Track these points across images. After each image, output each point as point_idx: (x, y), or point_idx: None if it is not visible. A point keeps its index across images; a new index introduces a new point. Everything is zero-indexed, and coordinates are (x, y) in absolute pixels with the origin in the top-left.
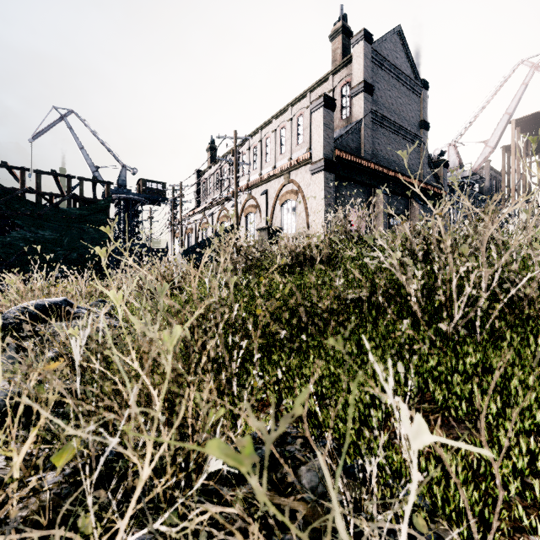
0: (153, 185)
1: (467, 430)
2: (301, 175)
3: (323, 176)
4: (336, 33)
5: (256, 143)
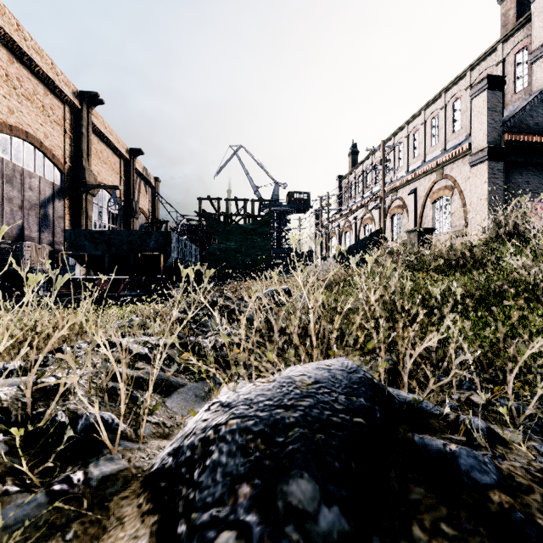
0: (300, 195)
1: None
2: (457, 169)
3: (486, 167)
4: None
5: (401, 140)
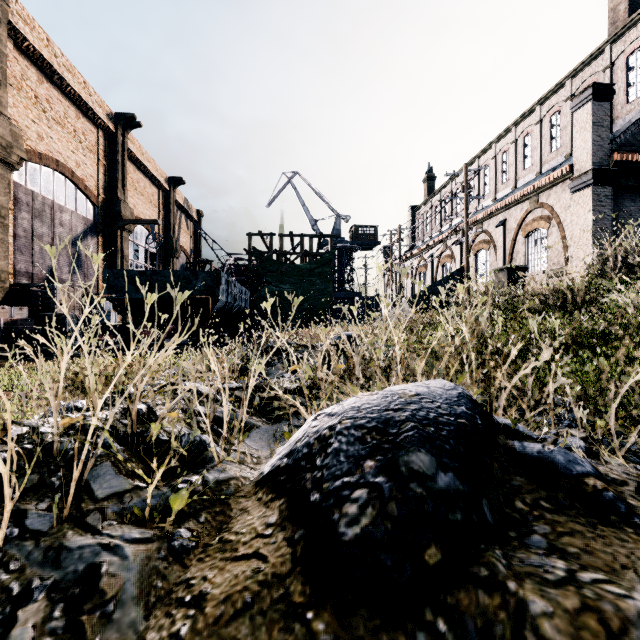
0: (366, 230)
1: None
2: (556, 196)
3: (591, 193)
4: None
5: (487, 162)
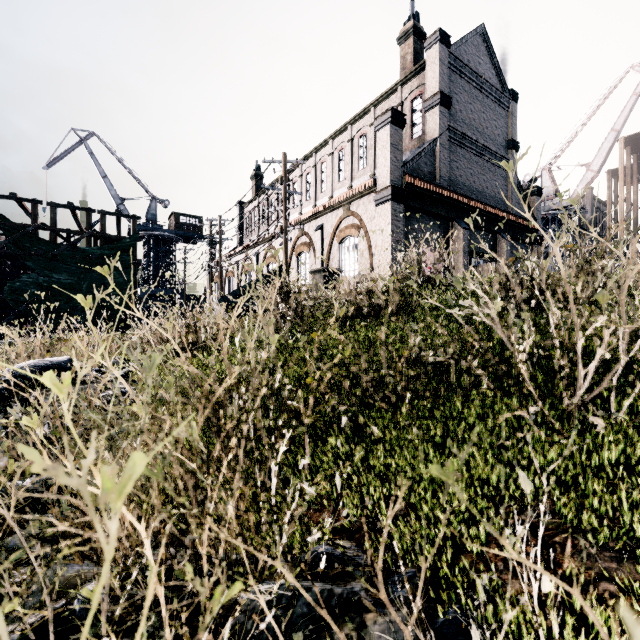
0: (188, 219)
1: (614, 563)
2: (364, 207)
3: (390, 207)
4: (405, 35)
5: (309, 169)
